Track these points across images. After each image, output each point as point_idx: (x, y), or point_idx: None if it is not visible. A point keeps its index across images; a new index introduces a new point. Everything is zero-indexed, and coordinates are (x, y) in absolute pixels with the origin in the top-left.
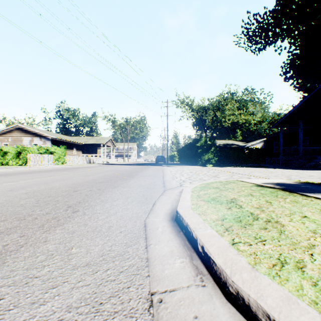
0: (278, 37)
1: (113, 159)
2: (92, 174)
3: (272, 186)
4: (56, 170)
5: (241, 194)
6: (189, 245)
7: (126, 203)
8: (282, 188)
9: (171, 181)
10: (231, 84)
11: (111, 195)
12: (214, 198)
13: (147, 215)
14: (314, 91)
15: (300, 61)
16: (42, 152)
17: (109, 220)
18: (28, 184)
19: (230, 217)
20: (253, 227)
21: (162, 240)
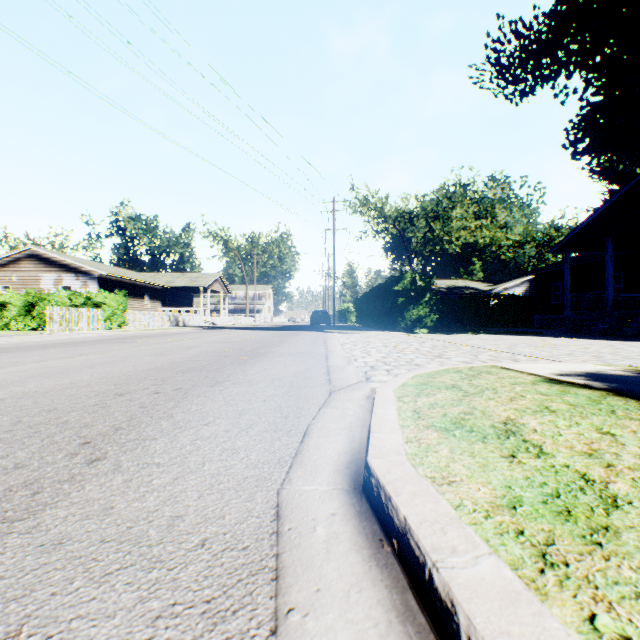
0: (561, 69)
1: (224, 317)
2: (173, 350)
3: (583, 383)
4: (101, 342)
5: (521, 406)
6: (421, 614)
7: (235, 431)
8: (609, 388)
9: (345, 367)
10: (462, 167)
11: (201, 407)
12: (460, 419)
13: (286, 474)
14: (639, 176)
15: (605, 118)
16: (78, 304)
17: (179, 491)
18: (20, 376)
19: (531, 494)
20: (624, 544)
21: (328, 587)
